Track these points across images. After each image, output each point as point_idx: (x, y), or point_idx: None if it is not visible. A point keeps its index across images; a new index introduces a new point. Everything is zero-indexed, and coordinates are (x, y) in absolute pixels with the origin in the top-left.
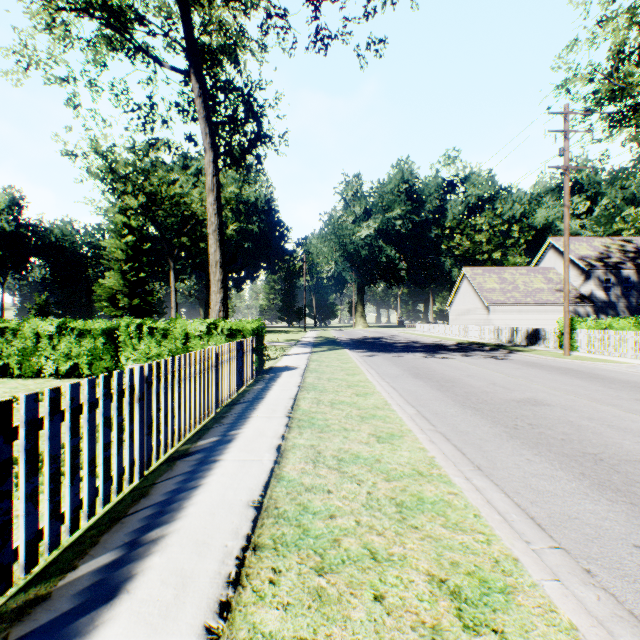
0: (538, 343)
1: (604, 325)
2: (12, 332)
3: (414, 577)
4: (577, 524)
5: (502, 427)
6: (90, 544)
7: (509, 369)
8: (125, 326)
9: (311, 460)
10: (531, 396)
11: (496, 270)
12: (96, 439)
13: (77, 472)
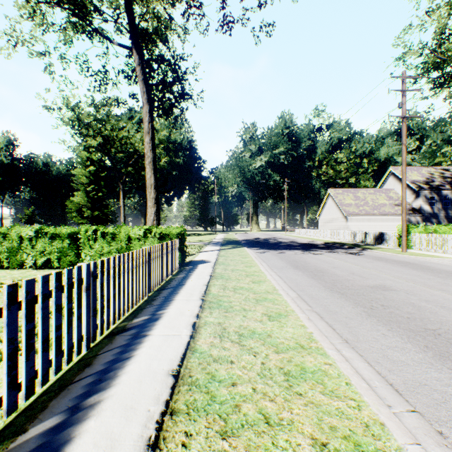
0: (383, 243)
1: (431, 230)
2: (2, 235)
3: (300, 441)
4: (427, 390)
5: (361, 307)
6: (40, 409)
7: (363, 262)
8: (84, 231)
9: (218, 335)
10: (381, 283)
11: (352, 190)
12: (49, 322)
13: (32, 350)
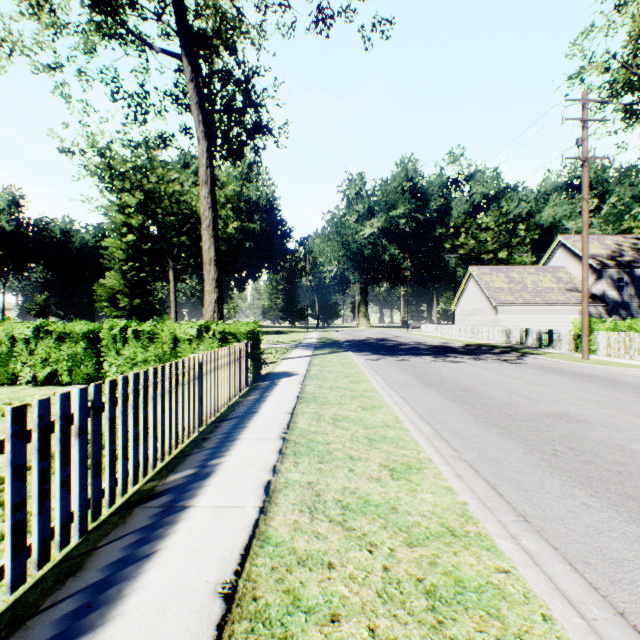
0: (551, 345)
1: (623, 326)
2: None
3: None
4: None
5: (539, 453)
6: None
7: (527, 375)
8: (108, 329)
9: (307, 507)
10: (561, 410)
11: (504, 269)
12: None
13: None
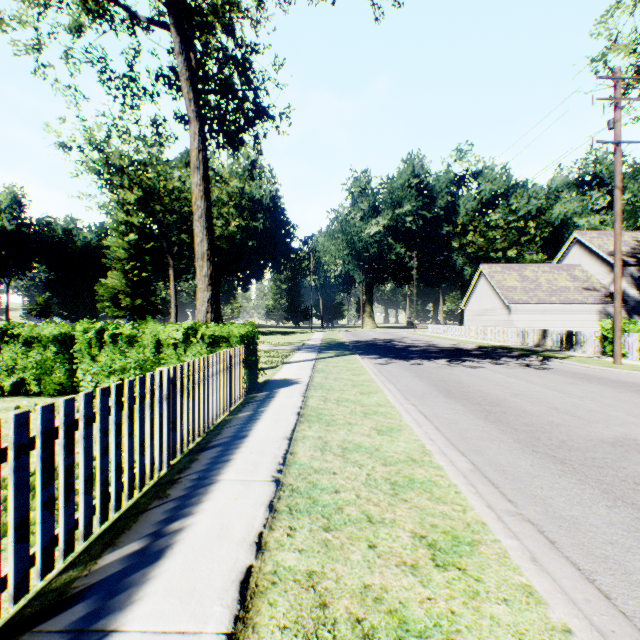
0: (574, 348)
1: None
2: None
3: None
4: None
5: (629, 508)
6: None
7: (561, 384)
8: (82, 332)
9: (305, 639)
10: (624, 433)
11: (516, 267)
12: None
13: None
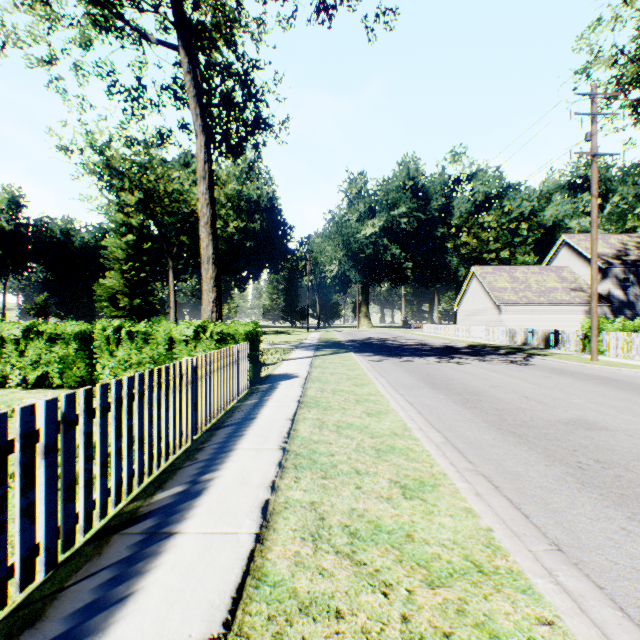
0: (557, 346)
1: (632, 327)
2: None
3: None
4: None
5: (562, 466)
6: None
7: (537, 377)
8: (101, 329)
9: (310, 535)
10: (579, 415)
11: (507, 269)
12: None
13: None
